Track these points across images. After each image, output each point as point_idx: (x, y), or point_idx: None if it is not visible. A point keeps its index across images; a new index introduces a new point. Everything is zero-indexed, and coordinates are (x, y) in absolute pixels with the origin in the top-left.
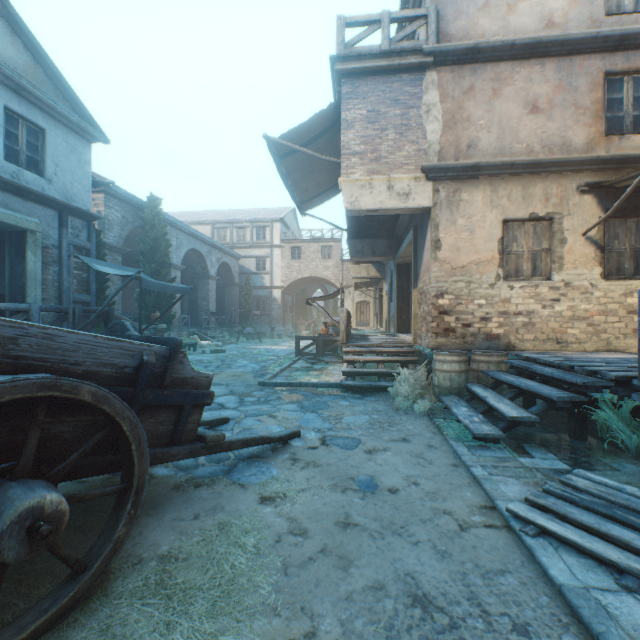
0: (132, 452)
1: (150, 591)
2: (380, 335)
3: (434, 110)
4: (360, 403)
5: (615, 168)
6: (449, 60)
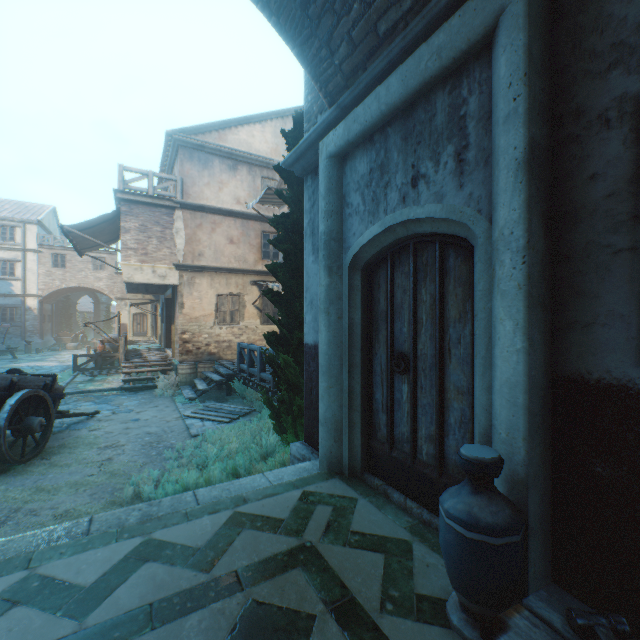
0: (51, 411)
1: (63, 448)
2: (153, 350)
3: (181, 232)
4: (135, 396)
5: (266, 275)
6: (189, 208)
